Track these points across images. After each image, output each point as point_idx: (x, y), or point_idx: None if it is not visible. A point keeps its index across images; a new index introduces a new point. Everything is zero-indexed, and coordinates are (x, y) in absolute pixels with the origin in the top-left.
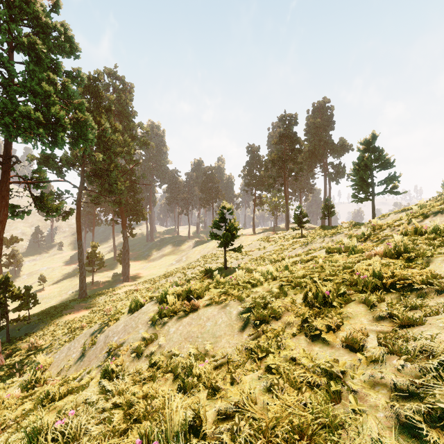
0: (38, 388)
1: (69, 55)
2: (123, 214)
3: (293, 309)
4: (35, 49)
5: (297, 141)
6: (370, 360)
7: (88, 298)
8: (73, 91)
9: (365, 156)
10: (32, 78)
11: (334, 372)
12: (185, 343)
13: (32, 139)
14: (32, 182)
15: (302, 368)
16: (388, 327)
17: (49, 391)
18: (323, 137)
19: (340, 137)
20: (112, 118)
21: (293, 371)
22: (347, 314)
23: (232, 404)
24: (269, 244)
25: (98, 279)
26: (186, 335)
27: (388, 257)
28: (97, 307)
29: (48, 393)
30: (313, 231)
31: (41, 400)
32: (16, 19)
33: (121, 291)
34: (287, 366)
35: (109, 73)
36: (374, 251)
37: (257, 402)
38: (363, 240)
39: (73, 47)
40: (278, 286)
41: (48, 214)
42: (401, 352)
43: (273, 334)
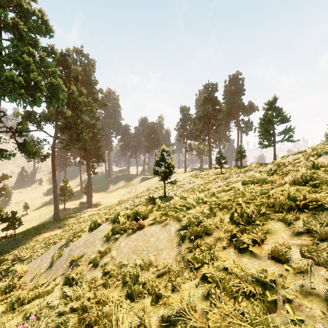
0: (14, 292)
1: (45, 34)
2: (87, 157)
3: (222, 226)
4: (18, 29)
5: (217, 103)
6: (298, 271)
7: (60, 220)
8: (48, 62)
9: (268, 113)
10: (16, 51)
11: (268, 282)
12: (133, 255)
13: (15, 98)
14: (16, 132)
15: (234, 277)
16: (307, 241)
17: (19, 296)
18: (236, 100)
19: (249, 101)
20: (78, 84)
21: (228, 280)
22: (268, 230)
23: (174, 312)
24: (197, 179)
25: (68, 206)
26: (133, 248)
27: (296, 185)
28: (67, 227)
29: (19, 297)
30: (229, 169)
31: (13, 304)
32: (3, 6)
33: (86, 215)
34: (221, 276)
35: (77, 51)
36: (283, 180)
37: (196, 309)
38: (271, 174)
39: (48, 29)
40: (208, 209)
41: (29, 156)
42: (326, 263)
43: (207, 247)
